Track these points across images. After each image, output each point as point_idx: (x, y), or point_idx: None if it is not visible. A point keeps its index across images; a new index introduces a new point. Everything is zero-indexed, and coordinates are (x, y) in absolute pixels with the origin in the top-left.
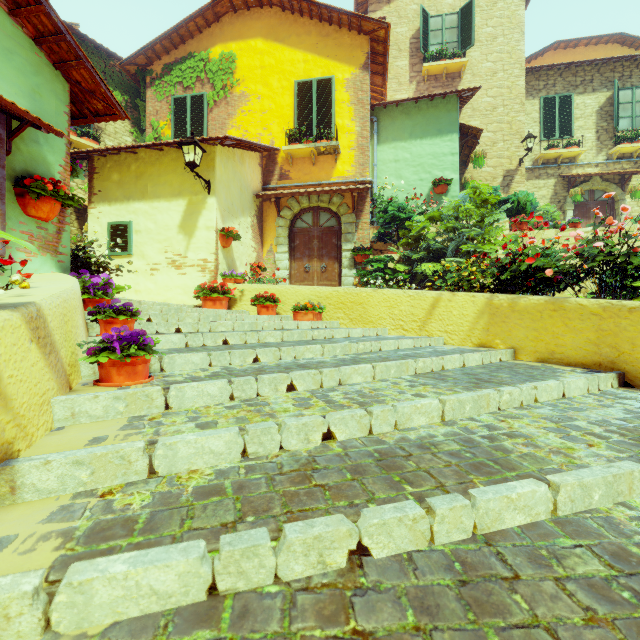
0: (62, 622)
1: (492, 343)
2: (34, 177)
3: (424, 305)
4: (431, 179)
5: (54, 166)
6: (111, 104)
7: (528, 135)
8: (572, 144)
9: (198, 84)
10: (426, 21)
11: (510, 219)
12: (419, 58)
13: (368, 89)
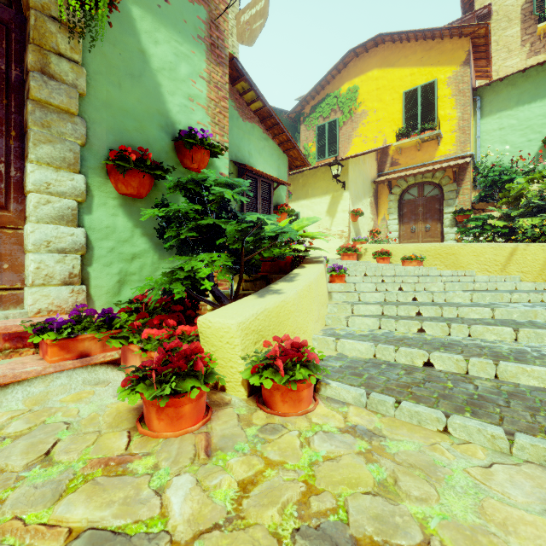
0: (355, 312)
1: None
2: (280, 205)
3: (504, 253)
4: (541, 138)
5: (283, 197)
6: (304, 161)
7: None
8: None
9: (332, 113)
10: None
11: None
12: (533, 20)
13: (468, 80)
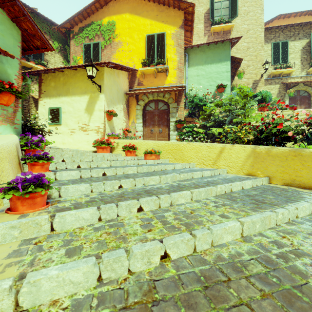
0: None
1: (255, 173)
2: None
3: (215, 151)
4: (216, 85)
5: (12, 75)
6: (44, 42)
7: (266, 62)
8: (288, 66)
9: (96, 37)
10: (212, 4)
11: (257, 105)
12: (209, 23)
13: (183, 38)
